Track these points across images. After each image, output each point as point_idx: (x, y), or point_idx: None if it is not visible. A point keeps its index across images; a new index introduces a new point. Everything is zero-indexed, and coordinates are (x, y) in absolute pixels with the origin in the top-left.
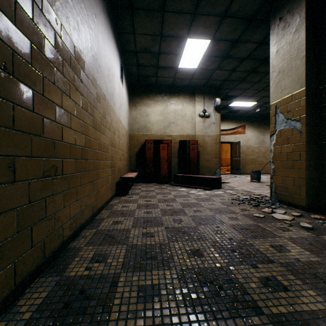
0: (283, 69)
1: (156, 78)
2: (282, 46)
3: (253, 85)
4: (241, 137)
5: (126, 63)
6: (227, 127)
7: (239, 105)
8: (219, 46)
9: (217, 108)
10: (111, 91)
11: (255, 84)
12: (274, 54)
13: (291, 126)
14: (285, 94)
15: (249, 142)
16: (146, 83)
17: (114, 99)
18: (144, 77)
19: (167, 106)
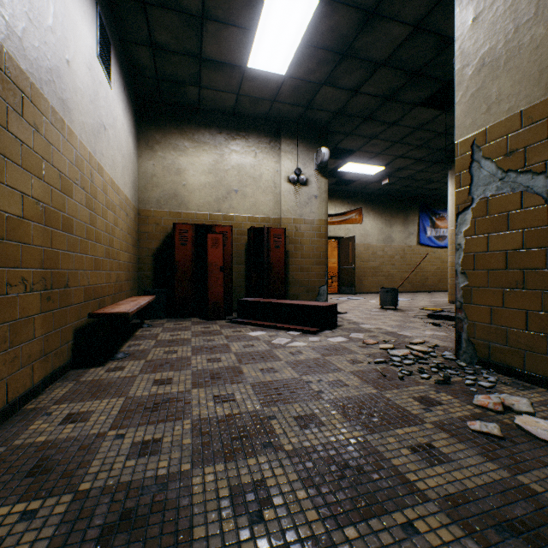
0: (495, 55)
1: (198, 89)
2: (491, 3)
3: (385, 130)
4: (355, 230)
5: (121, 35)
6: (334, 210)
7: (356, 171)
8: (337, 20)
9: (322, 169)
10: (43, 55)
11: (389, 128)
12: (469, 26)
13: (519, 187)
14: (500, 113)
15: (369, 238)
16: (177, 101)
17: (63, 90)
18: (172, 83)
19: (224, 155)
